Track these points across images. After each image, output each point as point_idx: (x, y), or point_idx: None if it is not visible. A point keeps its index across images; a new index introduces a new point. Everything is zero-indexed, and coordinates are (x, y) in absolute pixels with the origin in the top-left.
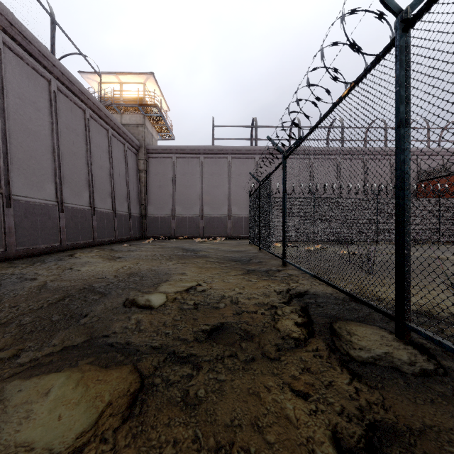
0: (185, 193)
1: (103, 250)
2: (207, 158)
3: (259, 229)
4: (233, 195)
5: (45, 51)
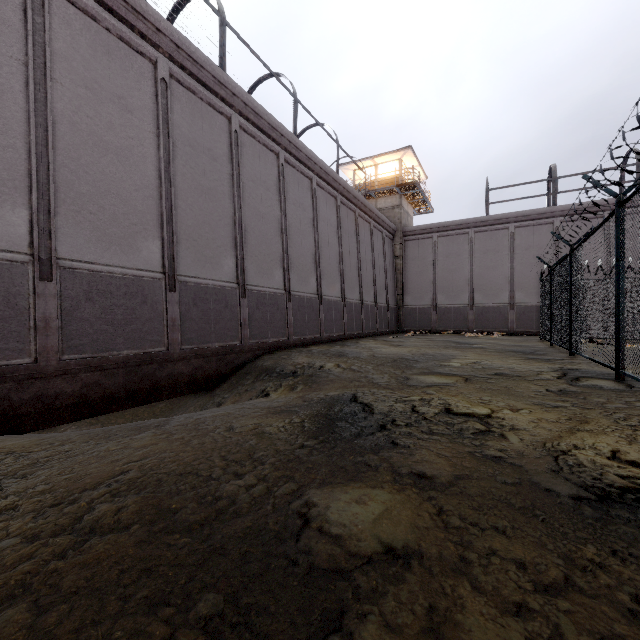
0: (449, 278)
1: (377, 340)
2: (478, 232)
3: (551, 321)
4: (516, 277)
5: (336, 176)
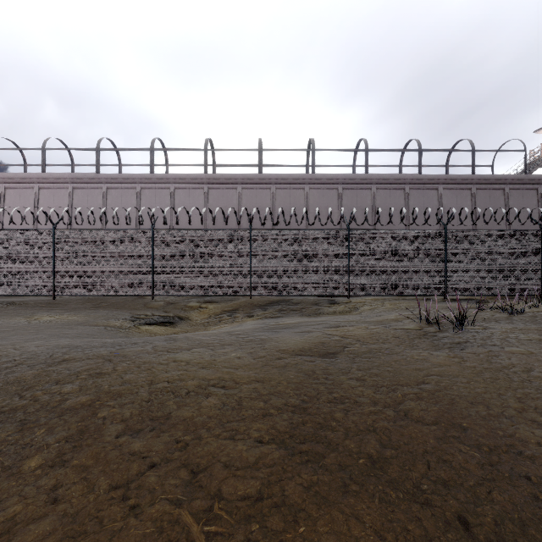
0: None
1: None
2: None
3: None
4: None
5: (465, 176)
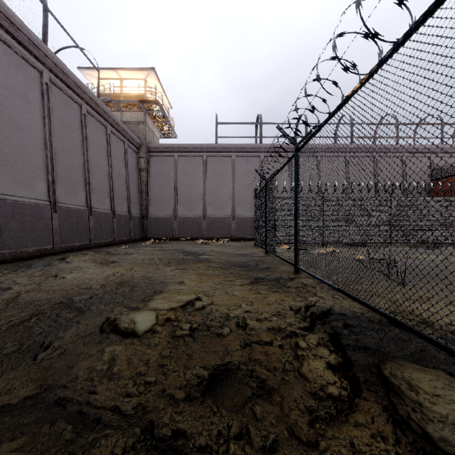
0: (187, 192)
1: (99, 252)
2: (210, 156)
3: (266, 230)
4: (237, 195)
5: (36, 39)
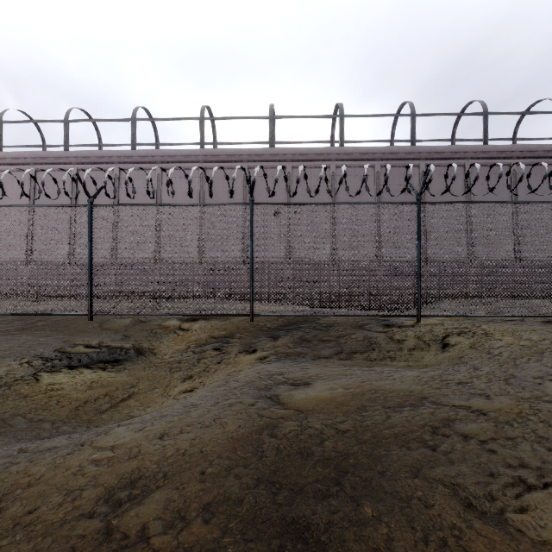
0: None
1: None
2: None
3: None
4: None
5: (549, 147)
